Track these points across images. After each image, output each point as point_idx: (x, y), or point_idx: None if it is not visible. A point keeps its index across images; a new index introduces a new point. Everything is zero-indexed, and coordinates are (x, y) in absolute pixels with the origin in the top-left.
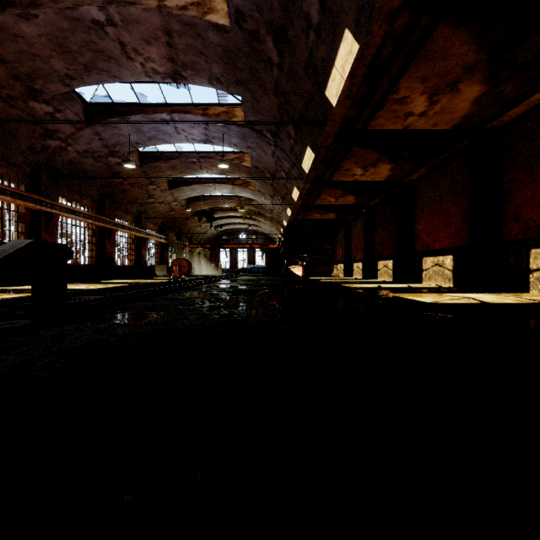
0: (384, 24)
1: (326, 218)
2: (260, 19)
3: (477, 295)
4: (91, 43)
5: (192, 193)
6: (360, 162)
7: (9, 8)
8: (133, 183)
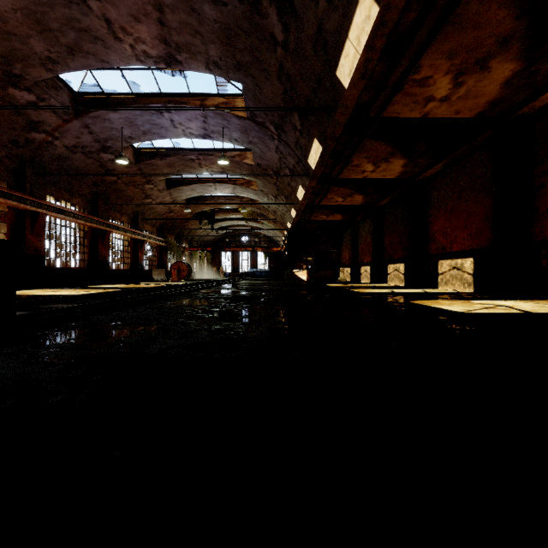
0: None
1: (332, 219)
2: None
3: (511, 303)
4: (73, 20)
5: (192, 193)
6: (371, 156)
7: None
8: (128, 182)
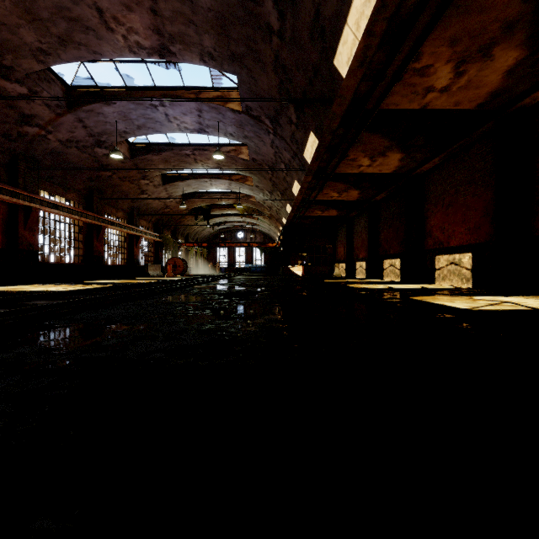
0: None
1: (327, 215)
2: None
3: (515, 299)
4: (64, 9)
5: (188, 189)
6: (368, 150)
7: None
8: (124, 177)
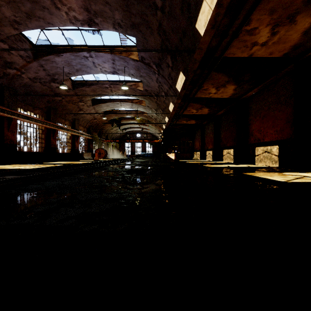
0: None
1: (189, 123)
2: None
3: (310, 174)
4: None
5: (107, 108)
6: (215, 83)
7: None
8: (69, 101)
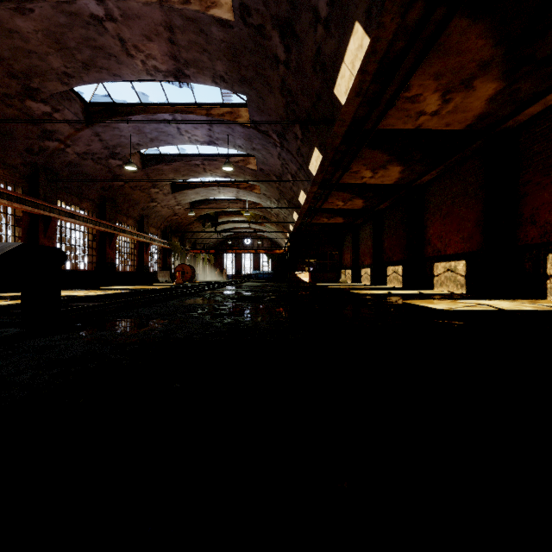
0: (396, 15)
1: (333, 222)
2: (265, 13)
3: (493, 302)
4: (90, 39)
5: (196, 197)
6: (369, 164)
7: (4, 2)
8: (135, 186)
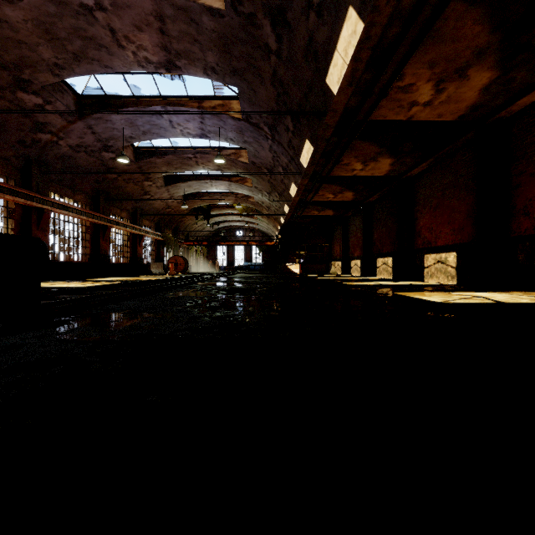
0: None
1: (323, 215)
2: (257, 1)
3: (487, 294)
4: (80, 29)
5: (189, 190)
6: (360, 156)
7: None
8: (128, 179)
